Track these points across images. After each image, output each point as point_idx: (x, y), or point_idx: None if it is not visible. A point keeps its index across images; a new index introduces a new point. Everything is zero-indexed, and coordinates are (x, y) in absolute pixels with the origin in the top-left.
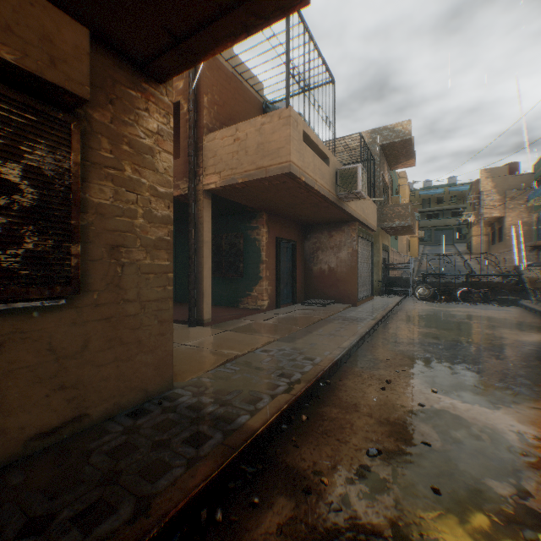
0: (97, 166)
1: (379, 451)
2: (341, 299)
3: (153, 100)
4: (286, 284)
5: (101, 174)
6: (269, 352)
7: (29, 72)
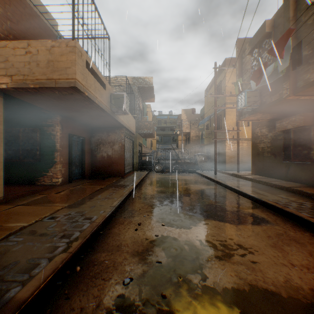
0: None
1: (131, 279)
2: (115, 174)
3: None
4: (77, 166)
5: None
6: (56, 219)
7: None
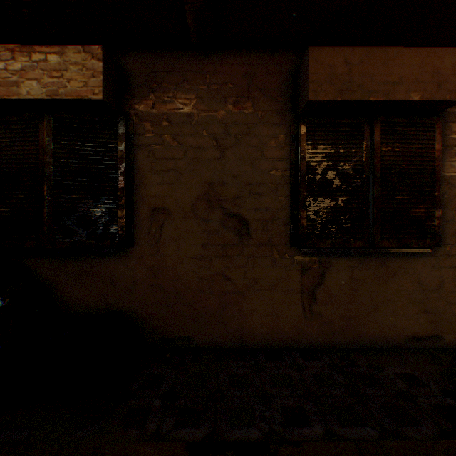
0: (446, 147)
1: None
2: None
3: None
4: None
5: (449, 153)
6: None
7: (423, 101)
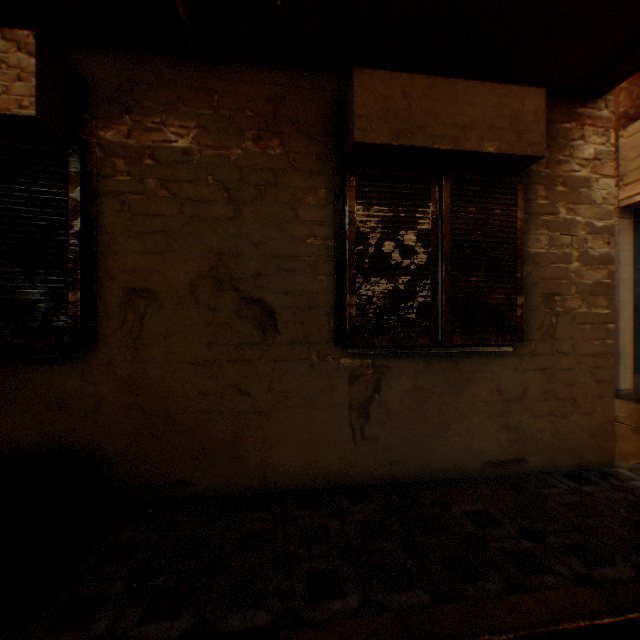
0: (532, 216)
1: None
2: None
3: (587, 122)
4: None
5: (535, 224)
6: None
7: (501, 154)
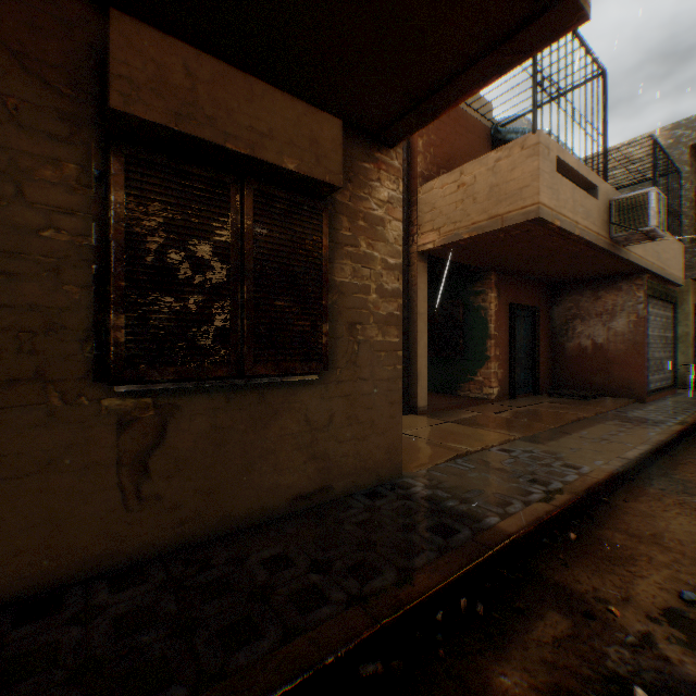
0: (339, 246)
1: None
2: (613, 391)
3: (384, 167)
4: (523, 367)
5: (341, 253)
6: (509, 453)
7: (302, 174)
